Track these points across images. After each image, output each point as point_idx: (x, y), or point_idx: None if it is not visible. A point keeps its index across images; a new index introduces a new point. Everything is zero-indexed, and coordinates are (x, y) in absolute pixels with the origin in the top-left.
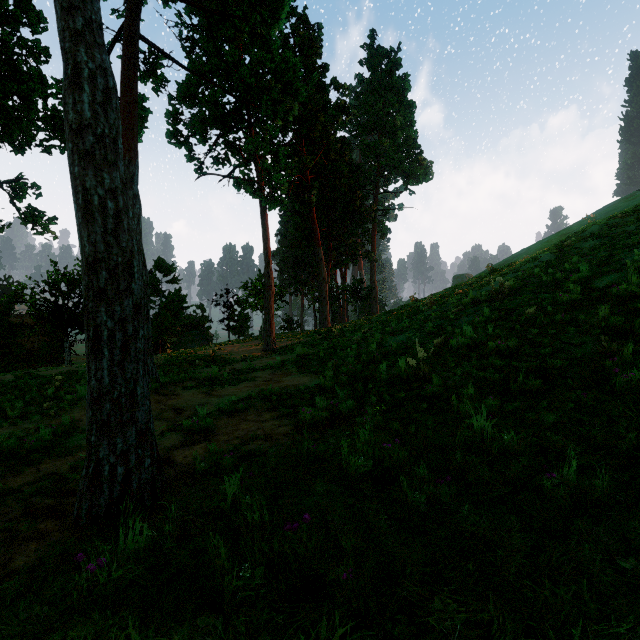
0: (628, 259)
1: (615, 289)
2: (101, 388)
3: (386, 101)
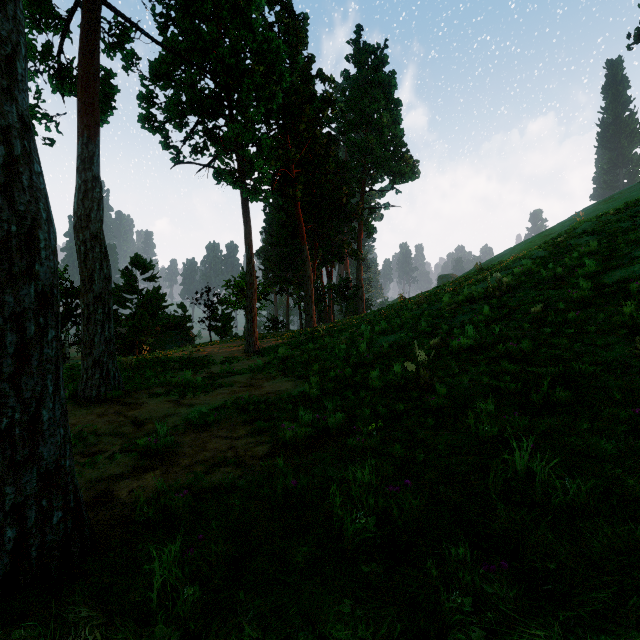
0: (636, 253)
1: (634, 283)
2: None
3: (372, 98)
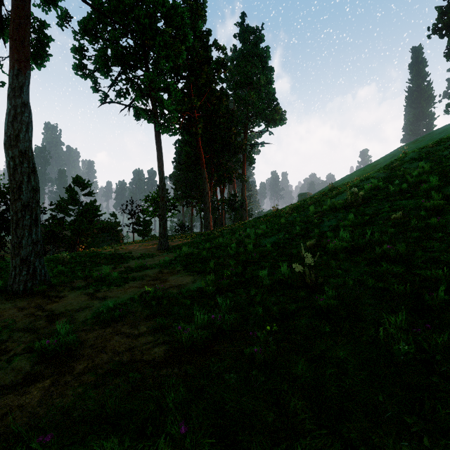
0: None
1: None
2: None
3: (253, 65)
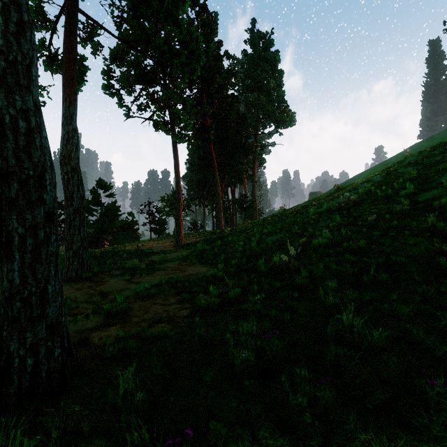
0: (442, 179)
1: (437, 201)
2: (12, 288)
3: (263, 69)
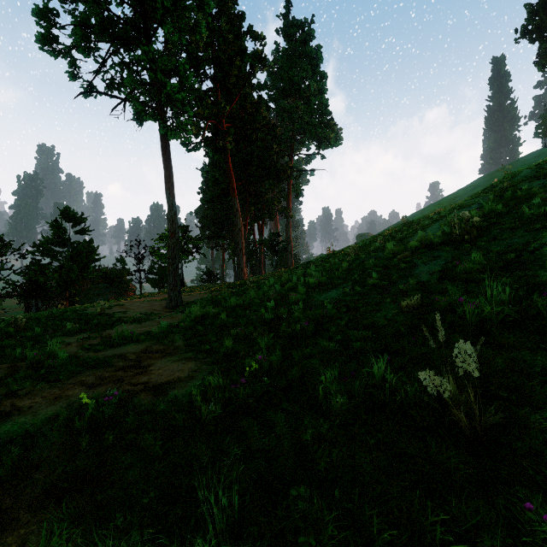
0: None
1: None
2: None
3: (300, 69)
